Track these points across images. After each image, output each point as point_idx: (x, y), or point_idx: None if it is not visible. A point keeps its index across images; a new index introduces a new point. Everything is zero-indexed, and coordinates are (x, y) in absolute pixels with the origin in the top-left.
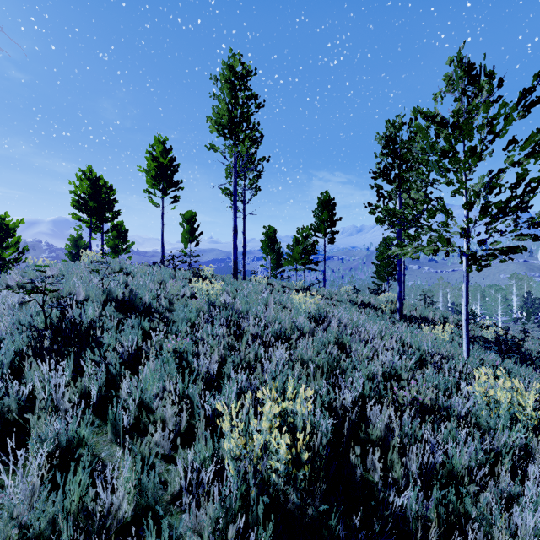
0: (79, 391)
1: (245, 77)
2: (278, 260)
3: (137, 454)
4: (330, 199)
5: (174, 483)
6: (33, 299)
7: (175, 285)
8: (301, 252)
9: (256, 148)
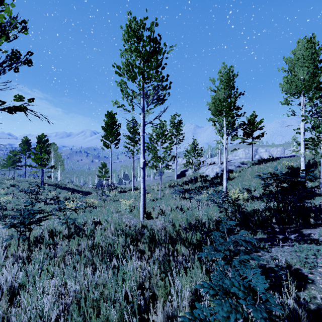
0: None
1: None
2: None
3: None
4: (28, 140)
5: None
6: None
7: None
8: (12, 162)
9: None
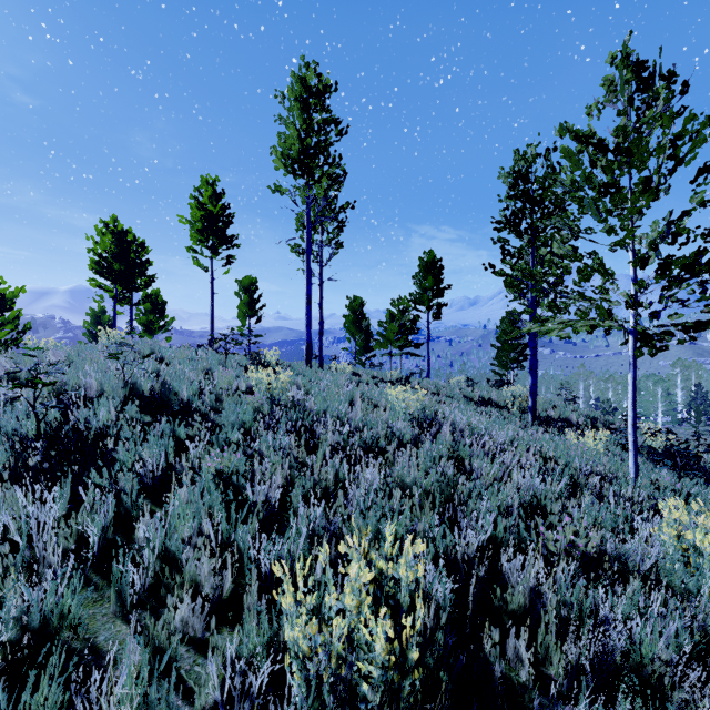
0: (74, 534)
1: (323, 93)
2: (366, 341)
3: (151, 641)
4: (436, 260)
5: (206, 690)
6: (19, 396)
7: (225, 375)
8: (397, 331)
9: (338, 190)
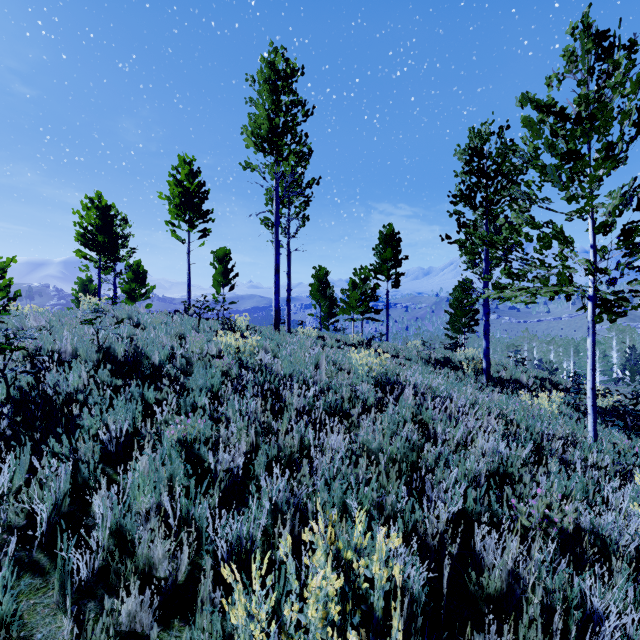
0: (26, 508)
1: (290, 76)
2: (330, 308)
3: None
4: (394, 233)
5: None
6: None
7: (196, 340)
8: (359, 298)
9: (304, 167)
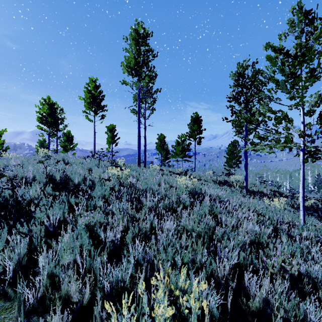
0: (3, 263)
1: (146, 37)
2: (166, 155)
3: None
4: (198, 117)
5: None
6: None
7: (97, 171)
8: (180, 150)
9: (153, 83)
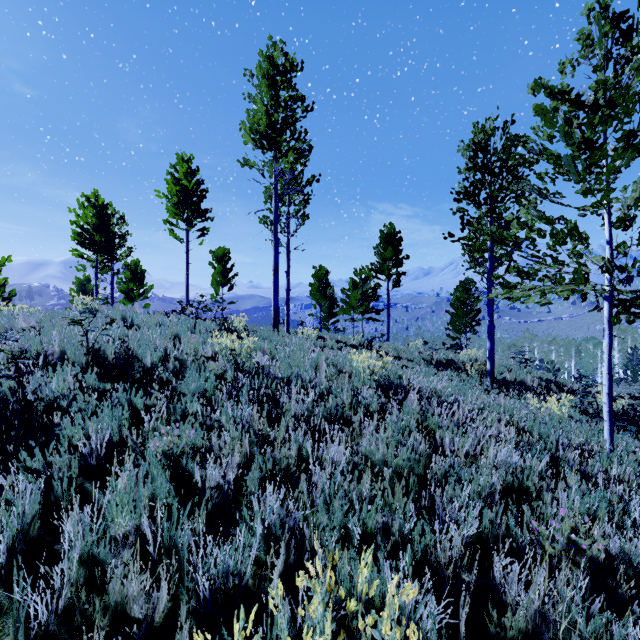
0: None
1: (289, 71)
2: (330, 308)
3: None
4: (395, 232)
5: None
6: None
7: (191, 341)
8: (359, 298)
9: (304, 165)
